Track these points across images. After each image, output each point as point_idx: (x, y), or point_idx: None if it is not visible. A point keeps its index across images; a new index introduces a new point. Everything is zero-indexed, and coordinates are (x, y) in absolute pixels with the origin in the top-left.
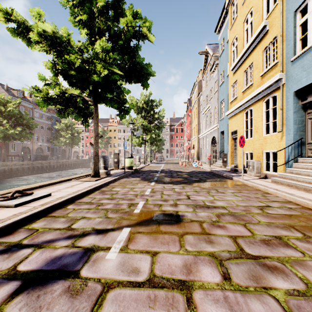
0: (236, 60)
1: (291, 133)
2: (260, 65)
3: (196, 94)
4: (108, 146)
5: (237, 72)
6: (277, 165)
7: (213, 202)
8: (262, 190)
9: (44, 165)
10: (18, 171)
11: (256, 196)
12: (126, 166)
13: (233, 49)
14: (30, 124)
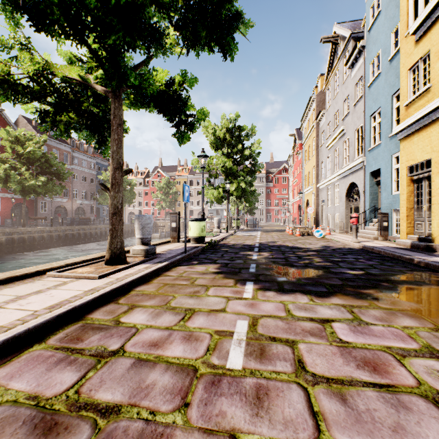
0: (431, 1)
1: None
2: None
3: (313, 117)
4: (175, 206)
5: (431, 32)
6: None
7: None
8: None
9: (81, 232)
10: (43, 241)
11: None
12: (192, 237)
13: None
14: (60, 171)
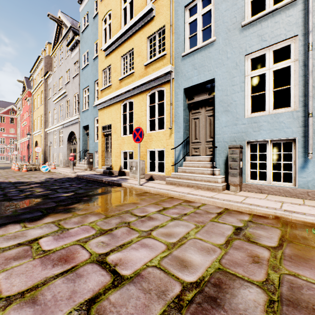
0: (112, 38)
1: (182, 131)
2: (144, 52)
3: (42, 73)
4: None
5: (112, 55)
6: (165, 164)
7: (180, 259)
8: (177, 198)
9: None
10: None
11: (192, 211)
12: None
13: (106, 26)
14: None
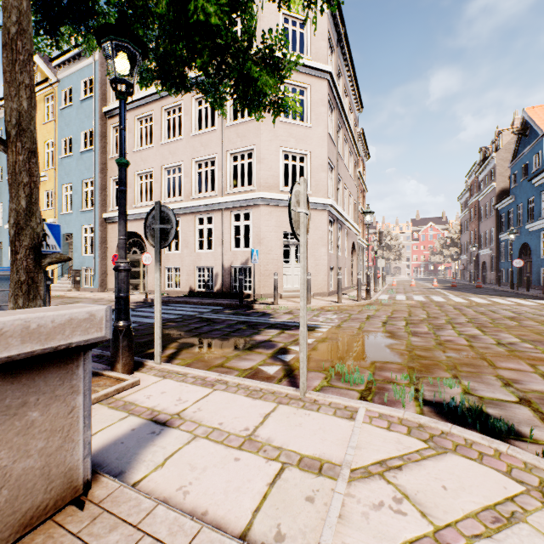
0: None
1: None
2: (43, 201)
3: None
4: None
5: None
6: (54, 279)
7: None
8: None
9: None
10: None
11: None
12: None
13: None
14: None
